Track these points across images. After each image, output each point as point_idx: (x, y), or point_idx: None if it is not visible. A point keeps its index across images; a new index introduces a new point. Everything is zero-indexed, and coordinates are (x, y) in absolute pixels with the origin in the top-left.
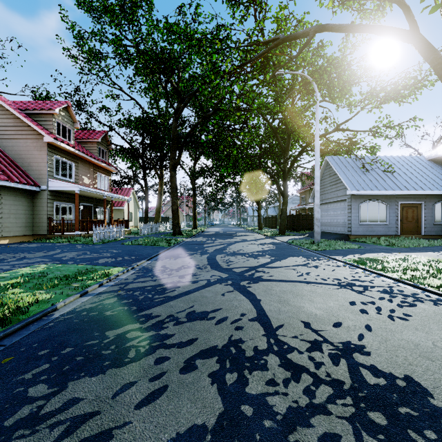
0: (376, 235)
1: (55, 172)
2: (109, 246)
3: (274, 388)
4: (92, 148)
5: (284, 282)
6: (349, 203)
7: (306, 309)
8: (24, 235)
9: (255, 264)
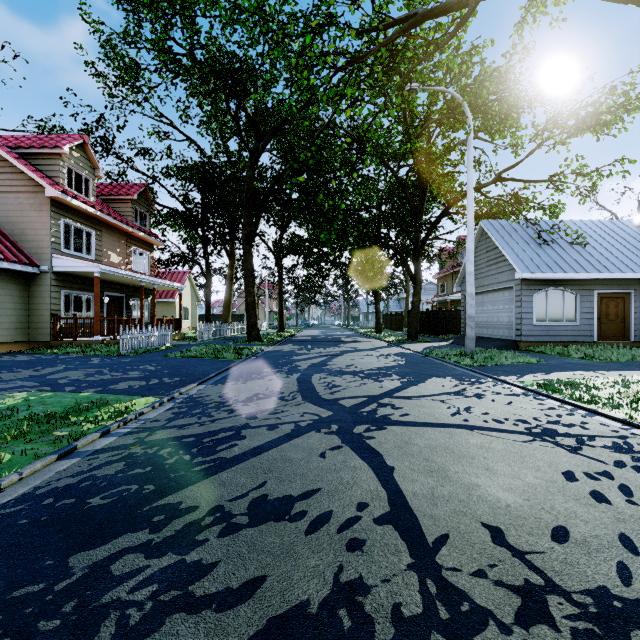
0: (560, 341)
1: (64, 244)
2: (143, 360)
3: None
4: (124, 209)
5: (431, 428)
6: (517, 292)
7: (485, 490)
8: (14, 342)
9: (377, 392)
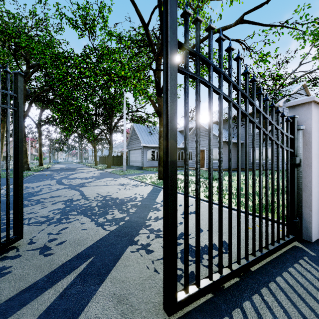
0: (155, 166)
1: None
2: None
3: (81, 202)
4: None
5: (97, 186)
6: (142, 150)
7: (100, 191)
8: None
9: (85, 182)
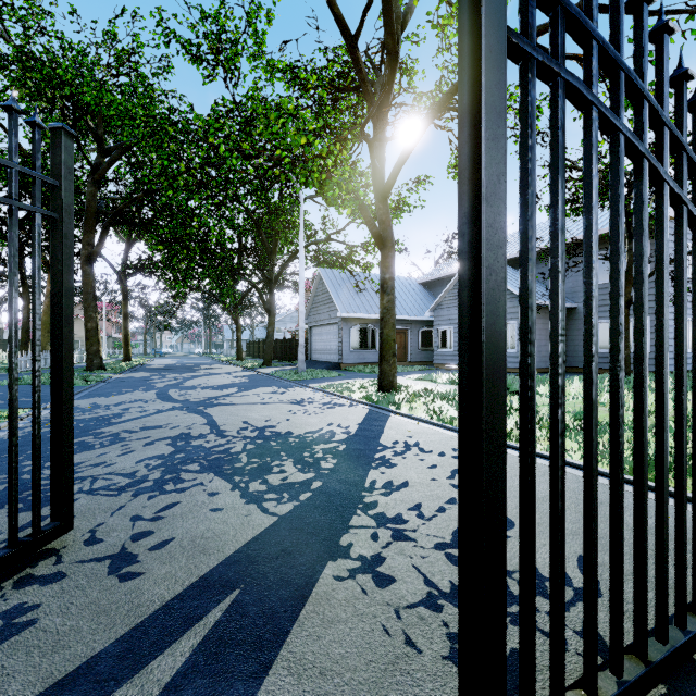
0: (367, 363)
1: None
2: None
3: (208, 442)
4: None
5: (242, 405)
6: (340, 327)
7: (251, 416)
8: None
9: (218, 395)
